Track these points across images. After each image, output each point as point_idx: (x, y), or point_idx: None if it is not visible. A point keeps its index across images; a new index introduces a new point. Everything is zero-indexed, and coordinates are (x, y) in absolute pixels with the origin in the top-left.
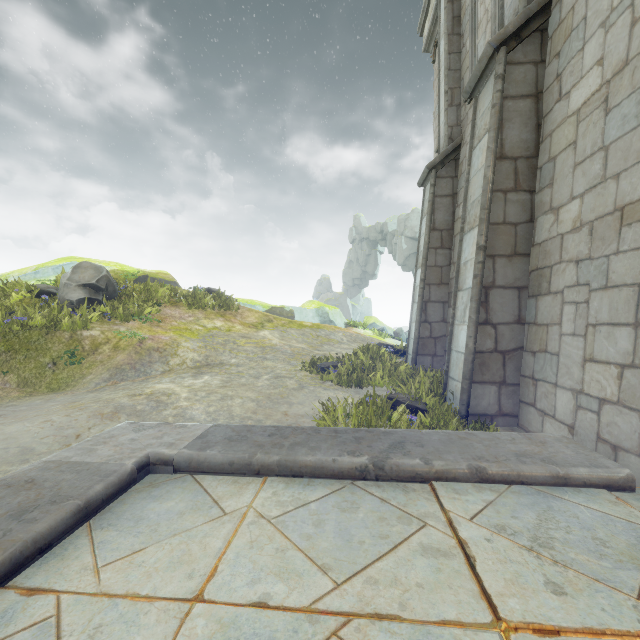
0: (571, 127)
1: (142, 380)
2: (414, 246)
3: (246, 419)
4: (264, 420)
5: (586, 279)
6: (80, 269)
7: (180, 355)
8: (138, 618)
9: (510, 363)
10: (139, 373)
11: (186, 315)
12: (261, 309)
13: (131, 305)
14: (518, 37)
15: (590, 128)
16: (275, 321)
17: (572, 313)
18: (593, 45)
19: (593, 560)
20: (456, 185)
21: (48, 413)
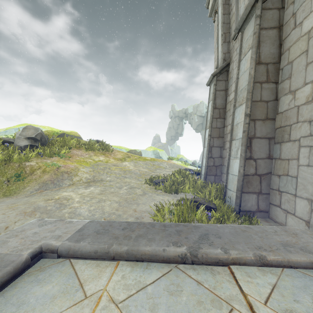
0: (304, 42)
1: (56, 190)
2: (201, 120)
3: (112, 214)
4: (122, 215)
5: None
6: (26, 129)
7: (79, 175)
8: None
9: (264, 181)
10: (56, 185)
11: (84, 154)
12: (124, 151)
13: (54, 148)
14: None
15: None
16: (131, 157)
17: (307, 152)
18: None
19: None
20: (227, 84)
21: None
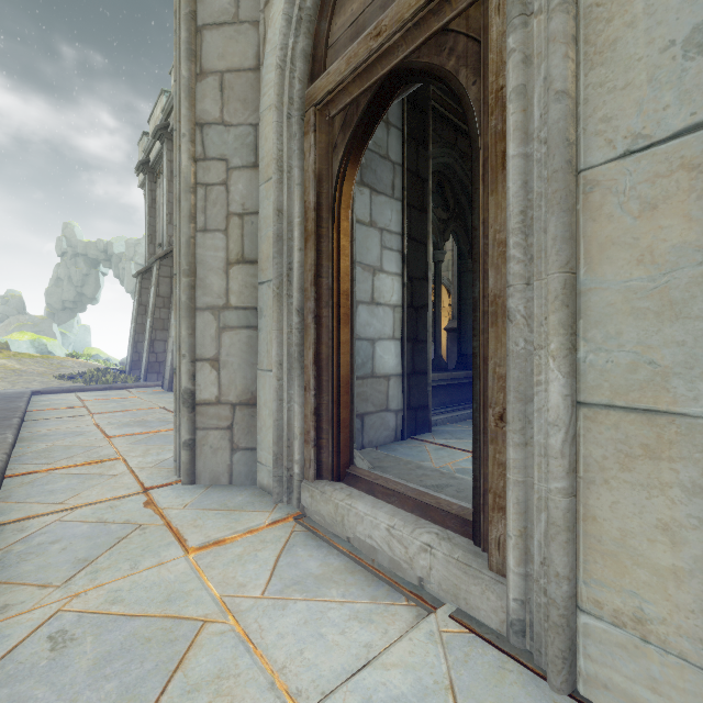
0: None
1: None
2: None
3: None
4: None
5: None
6: None
7: None
8: (68, 397)
9: (162, 366)
10: None
11: None
12: None
13: None
14: (165, 257)
15: None
16: (5, 352)
17: None
18: None
19: (152, 389)
20: None
21: None
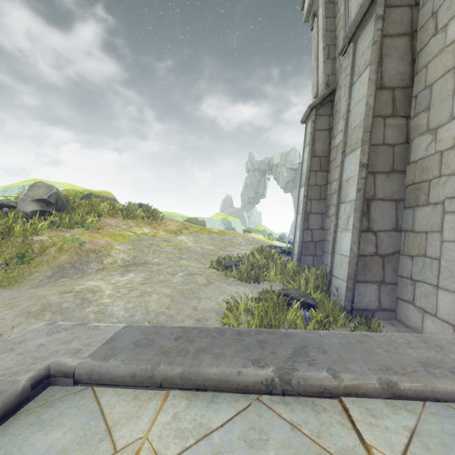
0: (450, 55)
1: (78, 277)
2: (292, 174)
3: (160, 314)
4: (176, 315)
5: None
6: (35, 187)
7: (113, 256)
8: None
9: (388, 265)
10: (77, 271)
11: (121, 224)
12: (180, 219)
13: (77, 216)
14: None
15: None
16: (190, 228)
17: None
18: None
19: None
20: (332, 121)
21: None
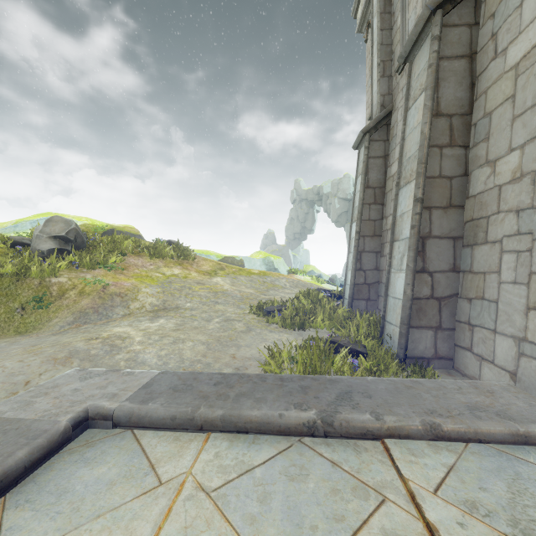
0: (509, 82)
1: (103, 323)
2: (345, 206)
3: (196, 362)
4: (213, 363)
5: (528, 228)
6: (51, 222)
7: (140, 300)
8: None
9: (446, 309)
10: (101, 316)
11: (148, 264)
12: (215, 258)
13: (98, 255)
14: (453, 0)
15: (531, 80)
16: (227, 269)
17: (512, 261)
18: None
19: None
20: (388, 147)
21: (4, 358)
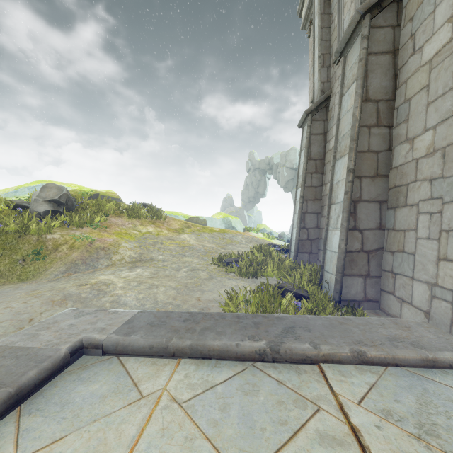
0: (424, 74)
1: (90, 272)
2: (292, 174)
3: (167, 304)
4: (182, 305)
5: (439, 194)
6: (46, 188)
7: (120, 253)
8: None
9: (373, 260)
10: (88, 267)
11: (126, 223)
12: (182, 218)
13: (85, 215)
14: (379, 6)
15: (441, 73)
16: (192, 227)
17: (427, 221)
18: (443, 7)
19: None
20: (327, 126)
21: (11, 300)
